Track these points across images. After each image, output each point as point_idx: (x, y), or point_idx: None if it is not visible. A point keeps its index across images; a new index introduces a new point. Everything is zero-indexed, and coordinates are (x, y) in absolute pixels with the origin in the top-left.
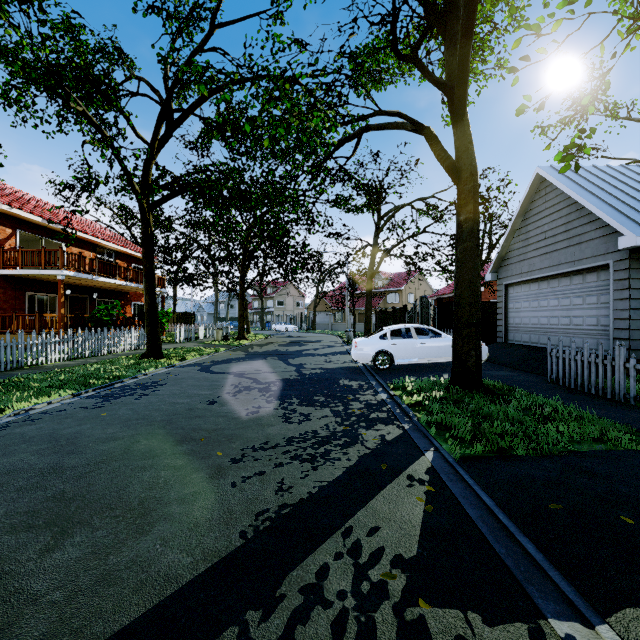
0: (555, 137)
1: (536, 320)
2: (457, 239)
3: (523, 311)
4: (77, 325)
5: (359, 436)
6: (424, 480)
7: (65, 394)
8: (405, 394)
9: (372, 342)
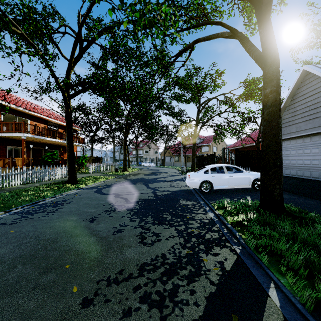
0: None
1: (301, 161)
2: (264, 106)
3: (291, 156)
4: (34, 164)
5: (201, 263)
6: None
7: (1, 211)
8: (228, 216)
9: (199, 175)
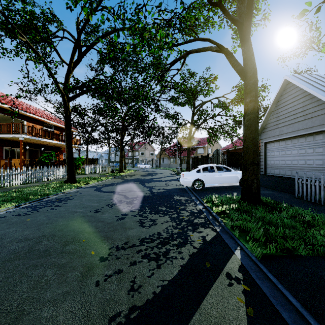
0: (324, 34)
1: (284, 162)
2: (244, 113)
3: (276, 157)
4: (31, 165)
5: (188, 237)
6: (239, 278)
7: (11, 205)
8: (214, 206)
9: (192, 174)
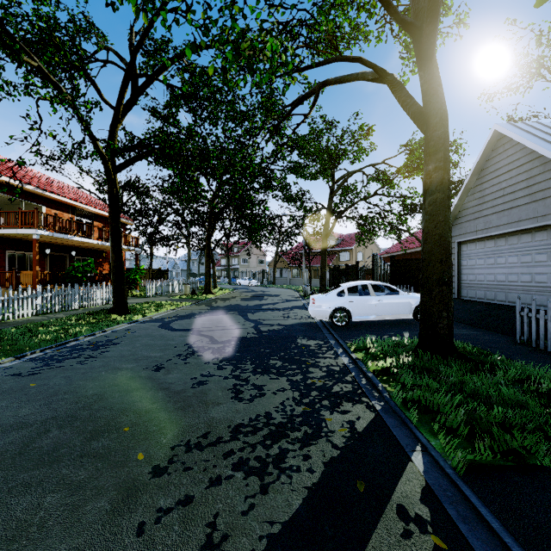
0: None
1: (492, 277)
2: (425, 190)
3: (478, 268)
4: (54, 281)
5: (322, 423)
6: (424, 519)
7: (8, 356)
8: (370, 360)
9: (330, 299)
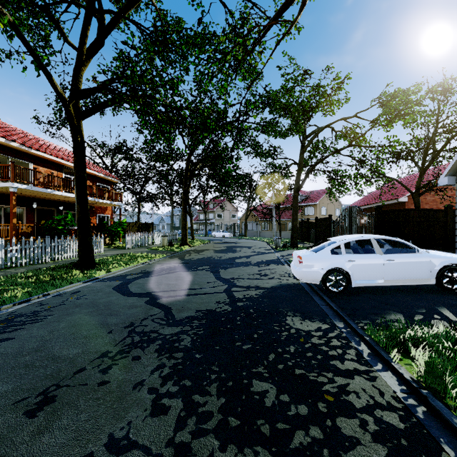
0: None
1: None
2: None
3: None
4: (36, 233)
5: None
6: None
7: None
8: None
9: (321, 257)
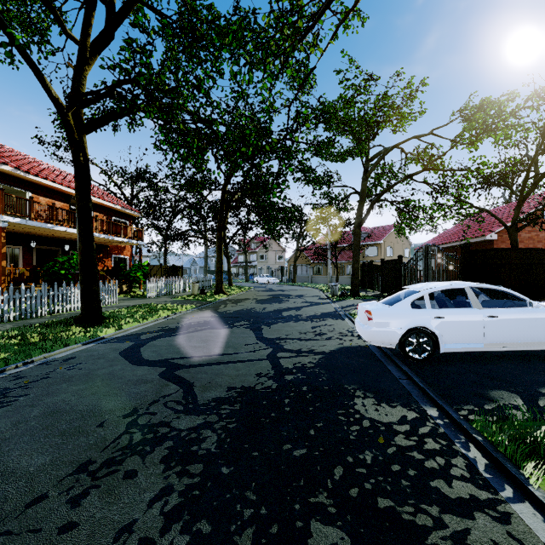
0: None
1: None
2: None
3: None
4: (34, 279)
5: None
6: None
7: None
8: None
9: (398, 313)
